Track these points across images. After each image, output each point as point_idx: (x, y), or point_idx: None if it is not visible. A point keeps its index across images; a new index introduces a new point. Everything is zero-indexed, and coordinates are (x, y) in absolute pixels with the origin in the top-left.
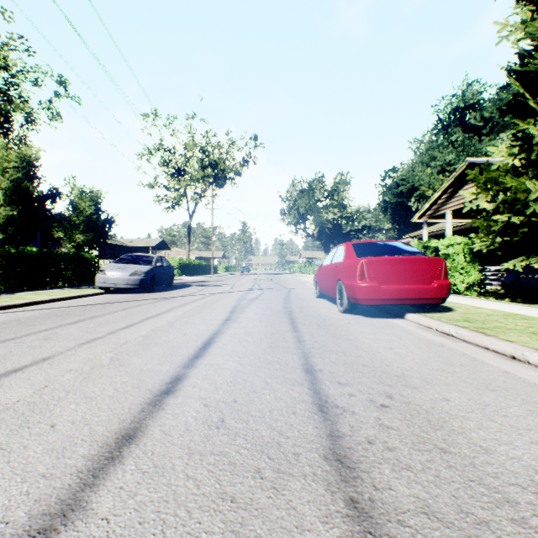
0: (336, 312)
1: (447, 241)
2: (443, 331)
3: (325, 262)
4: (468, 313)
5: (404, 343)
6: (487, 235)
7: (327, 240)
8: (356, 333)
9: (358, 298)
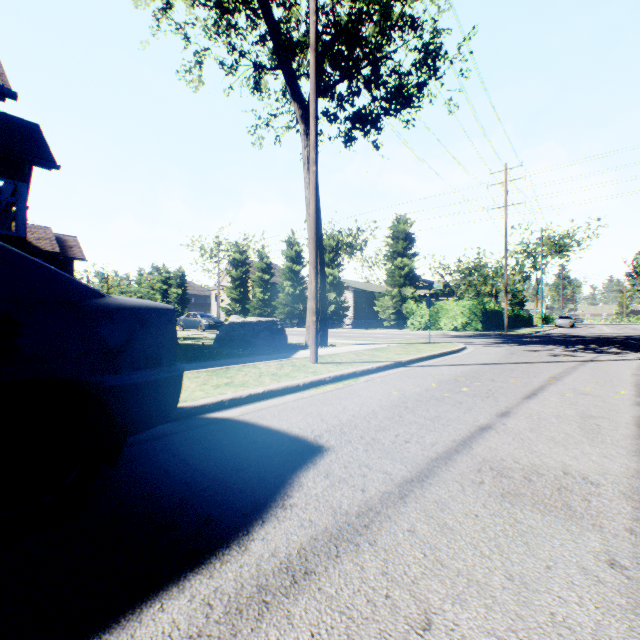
0: None
1: None
2: None
3: None
4: None
5: None
6: None
7: None
8: None
9: None
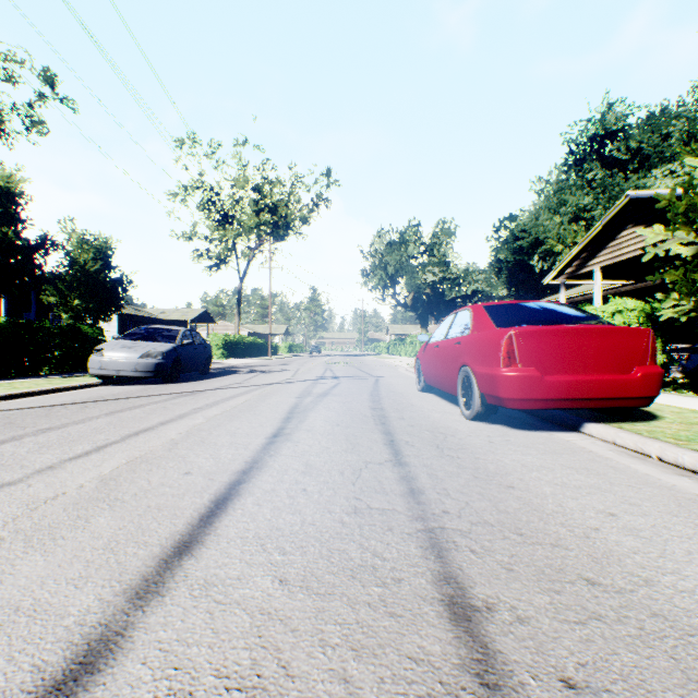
0: (459, 418)
1: (613, 307)
2: (679, 464)
3: (435, 337)
4: (690, 422)
5: (627, 496)
6: (688, 295)
7: (424, 311)
8: (516, 467)
9: (503, 396)
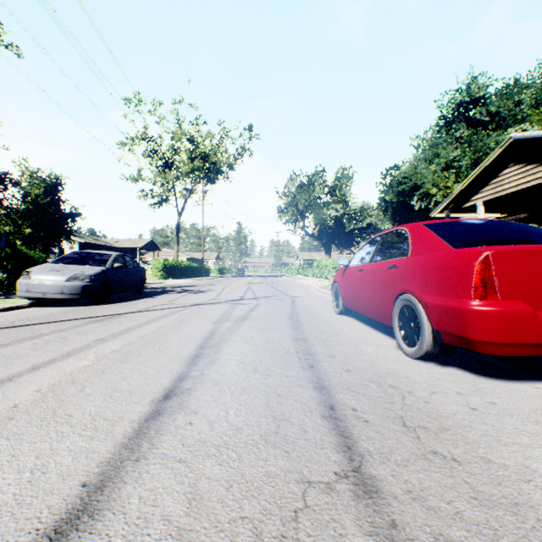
0: (399, 355)
1: None
2: None
3: (356, 261)
4: None
5: None
6: None
7: (328, 240)
8: None
9: (476, 338)
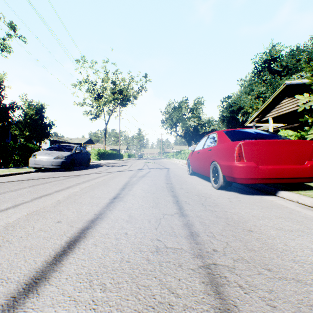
0: (211, 188)
1: (282, 134)
2: None
3: (197, 148)
4: None
5: None
6: None
7: (189, 138)
8: (249, 217)
9: (236, 177)
